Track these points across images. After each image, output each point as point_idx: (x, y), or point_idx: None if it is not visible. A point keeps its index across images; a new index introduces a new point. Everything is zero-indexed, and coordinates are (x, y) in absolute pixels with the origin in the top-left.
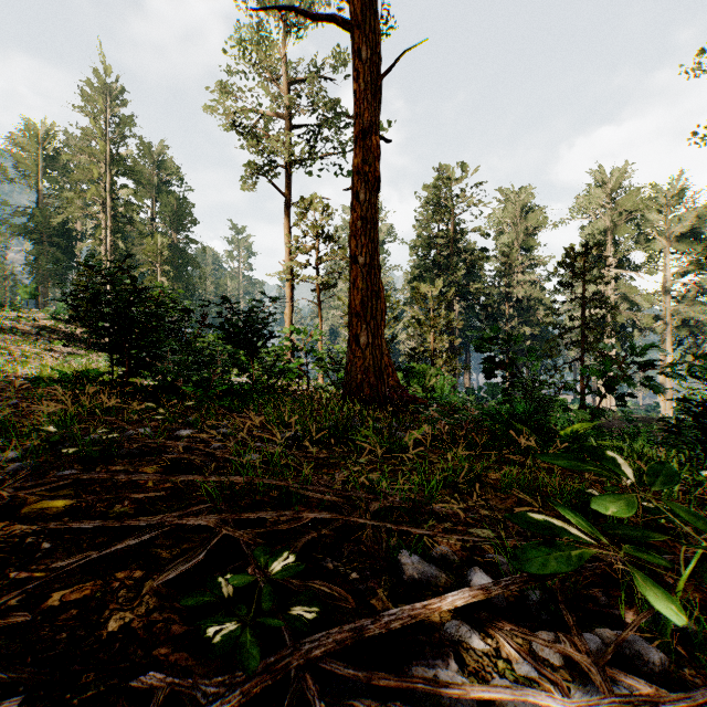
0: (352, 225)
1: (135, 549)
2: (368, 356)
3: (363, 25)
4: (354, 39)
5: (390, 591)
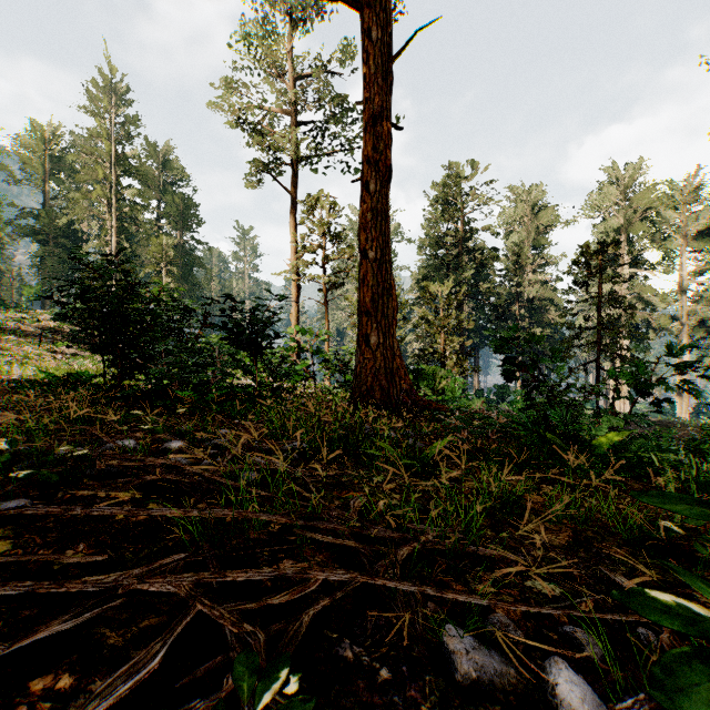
0: (362, 218)
1: (73, 629)
2: (379, 357)
3: (374, 4)
4: (363, 19)
5: (441, 707)
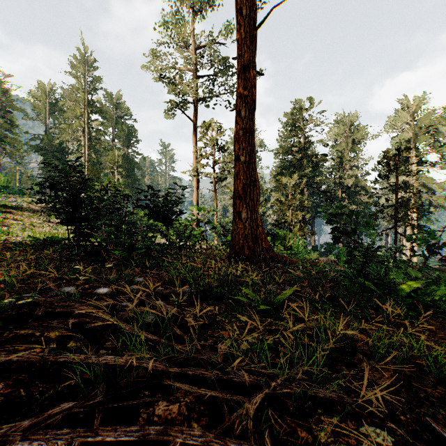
0: (236, 134)
1: None
2: (247, 227)
3: None
4: (237, 2)
5: None
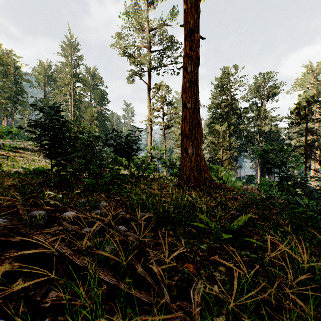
0: (184, 86)
1: None
2: (193, 160)
3: None
4: None
5: None
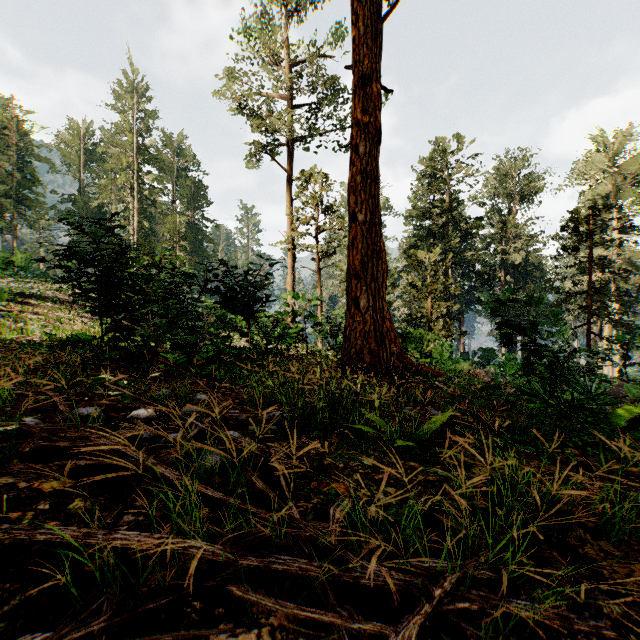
0: (351, 181)
1: None
2: (368, 320)
3: None
4: None
5: None
